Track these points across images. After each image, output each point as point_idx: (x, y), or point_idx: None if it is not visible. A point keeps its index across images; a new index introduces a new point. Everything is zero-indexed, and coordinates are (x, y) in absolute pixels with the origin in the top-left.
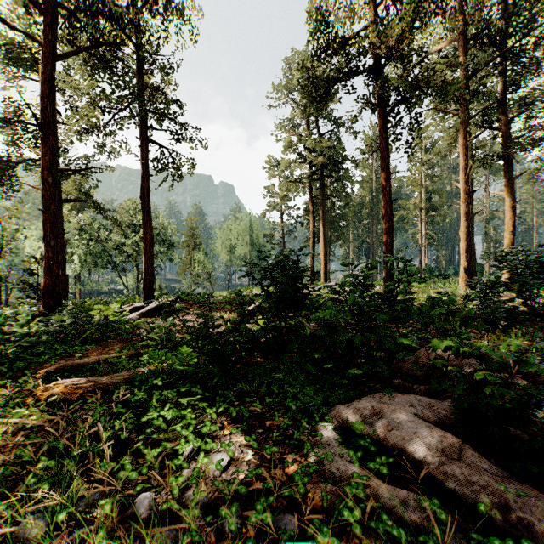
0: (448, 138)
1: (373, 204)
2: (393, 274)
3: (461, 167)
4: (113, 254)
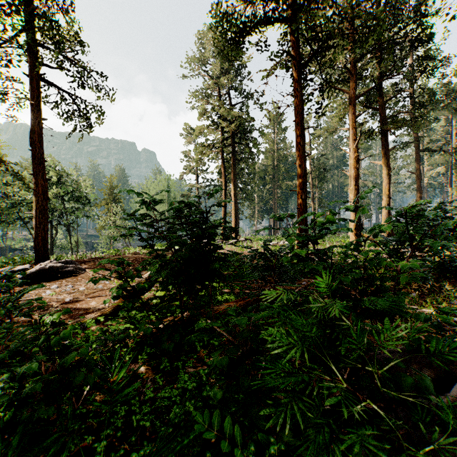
0: (340, 113)
1: (275, 171)
2: (307, 230)
3: (351, 138)
4: (21, 210)
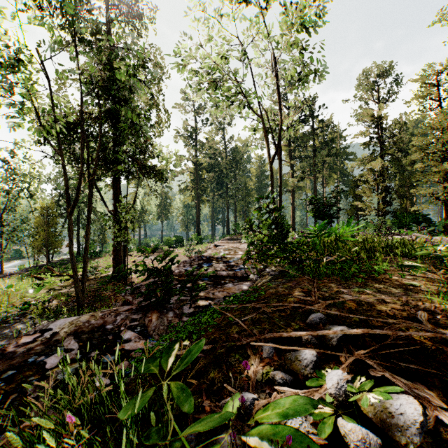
0: None
1: None
2: None
3: None
4: None
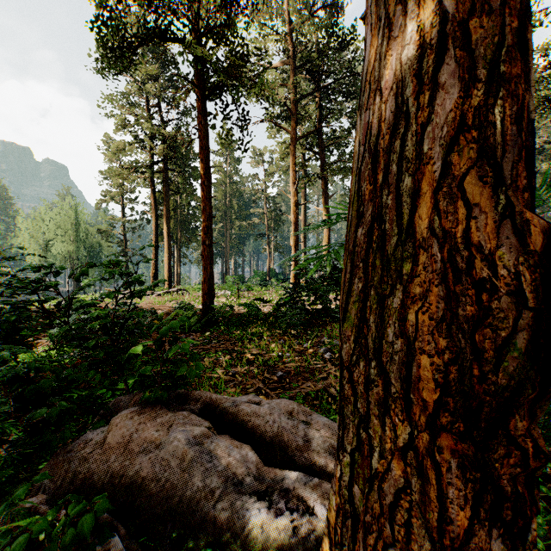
0: (282, 152)
1: (227, 208)
2: (213, 279)
3: (291, 181)
4: None
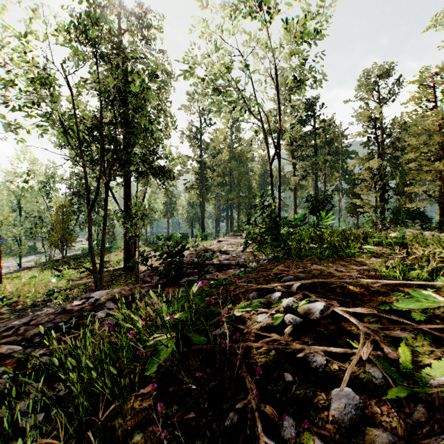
0: None
1: None
2: None
3: None
4: None
